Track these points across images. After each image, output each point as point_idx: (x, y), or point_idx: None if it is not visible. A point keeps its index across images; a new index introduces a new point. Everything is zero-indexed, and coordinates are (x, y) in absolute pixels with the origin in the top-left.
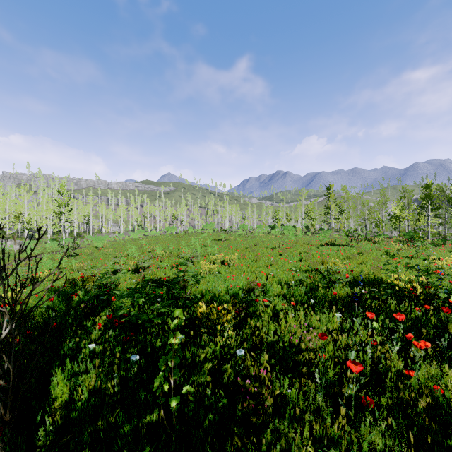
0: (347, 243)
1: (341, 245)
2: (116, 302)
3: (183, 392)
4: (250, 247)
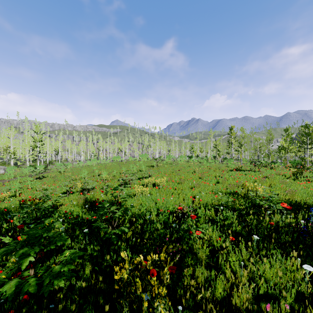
0: (251, 168)
1: (246, 170)
2: None
3: None
4: (175, 172)
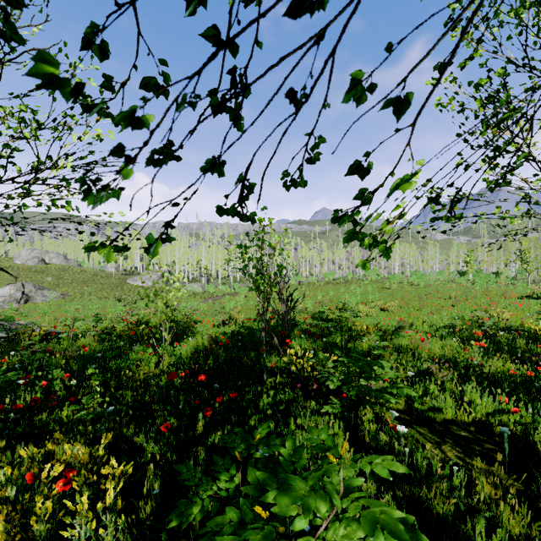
0: None
1: None
2: (298, 327)
3: (348, 347)
4: (418, 297)
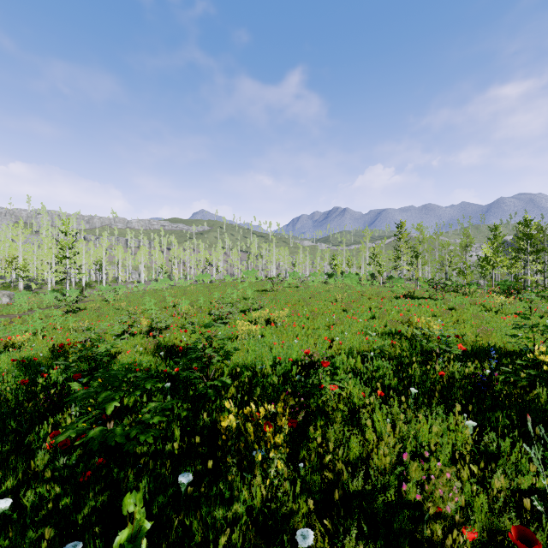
0: (431, 295)
1: (422, 297)
2: None
3: None
4: (303, 300)
